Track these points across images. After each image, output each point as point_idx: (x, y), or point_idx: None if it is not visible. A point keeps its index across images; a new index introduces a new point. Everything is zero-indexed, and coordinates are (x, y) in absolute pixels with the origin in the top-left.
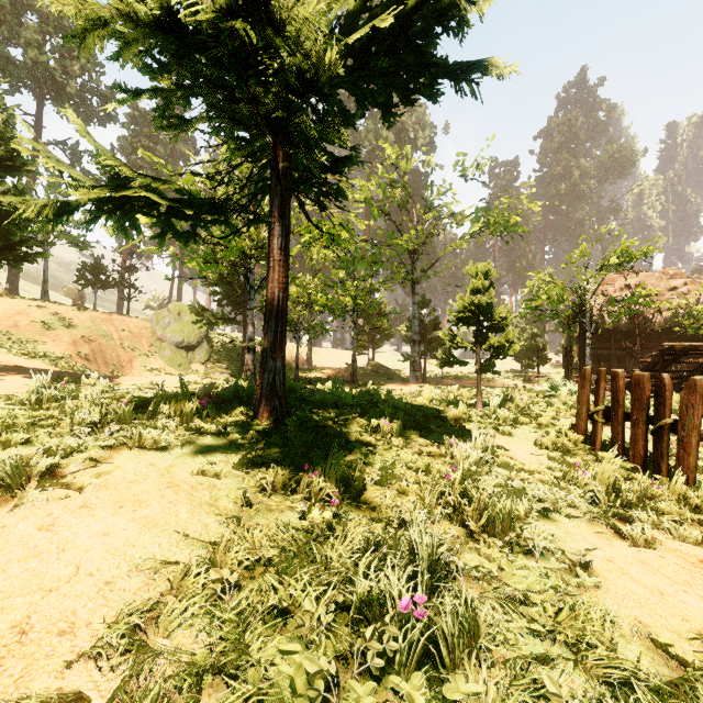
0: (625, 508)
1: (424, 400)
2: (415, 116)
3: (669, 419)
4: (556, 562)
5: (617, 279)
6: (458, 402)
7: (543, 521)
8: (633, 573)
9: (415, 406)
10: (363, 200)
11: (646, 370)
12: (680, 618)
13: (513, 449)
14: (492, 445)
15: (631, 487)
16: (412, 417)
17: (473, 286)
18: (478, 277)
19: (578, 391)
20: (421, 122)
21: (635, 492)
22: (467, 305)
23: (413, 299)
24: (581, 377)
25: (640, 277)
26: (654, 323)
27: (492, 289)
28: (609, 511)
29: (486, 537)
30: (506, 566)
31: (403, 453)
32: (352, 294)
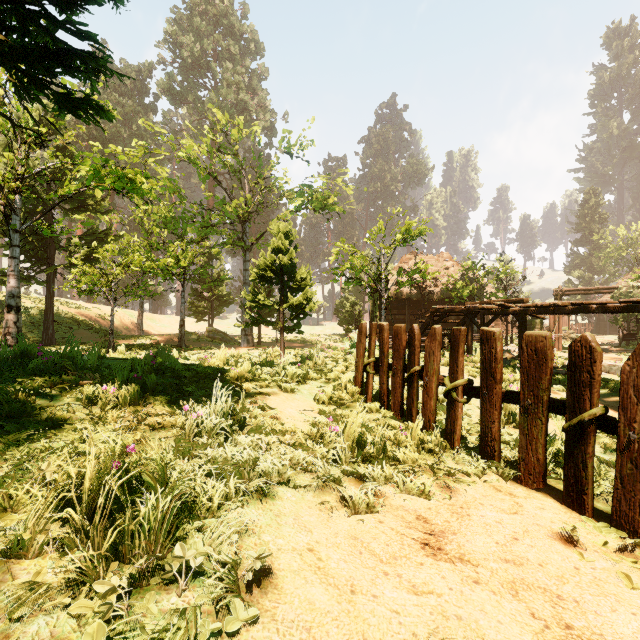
0: (368, 461)
1: (217, 361)
2: (258, 100)
3: (418, 366)
4: (210, 588)
5: (411, 259)
6: (268, 362)
7: (253, 503)
8: (331, 565)
9: (194, 368)
10: (188, 159)
11: (422, 329)
12: (357, 639)
13: (286, 407)
14: (239, 407)
15: (375, 438)
16: (179, 380)
17: (276, 245)
18: (280, 236)
19: (357, 345)
20: (262, 106)
21: (376, 444)
22: (269, 264)
23: (245, 265)
24: (359, 331)
25: (426, 258)
26: (434, 294)
27: (292, 249)
28: (347, 470)
29: (101, 572)
30: (90, 635)
31: (99, 430)
32: (175, 256)
